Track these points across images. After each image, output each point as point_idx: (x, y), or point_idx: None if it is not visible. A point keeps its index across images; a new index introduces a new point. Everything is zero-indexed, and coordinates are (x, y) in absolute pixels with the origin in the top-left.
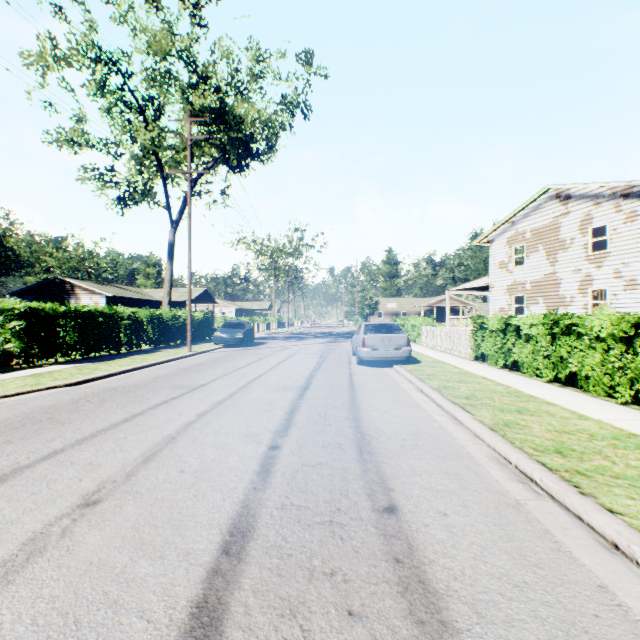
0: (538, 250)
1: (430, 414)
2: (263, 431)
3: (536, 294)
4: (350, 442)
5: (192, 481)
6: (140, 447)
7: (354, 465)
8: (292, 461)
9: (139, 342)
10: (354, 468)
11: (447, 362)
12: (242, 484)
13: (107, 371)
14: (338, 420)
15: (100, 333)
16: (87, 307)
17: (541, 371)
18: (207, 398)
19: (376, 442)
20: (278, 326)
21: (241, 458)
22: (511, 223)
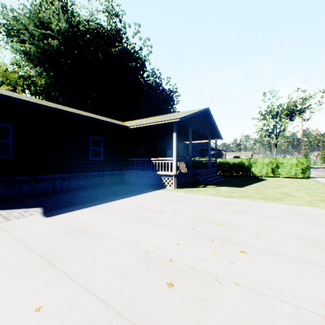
0: None
1: None
2: None
3: None
4: None
5: None
6: None
7: None
8: None
9: None
10: None
11: None
12: None
13: None
14: None
15: None
16: None
17: None
18: None
19: None
20: None
21: None
22: None
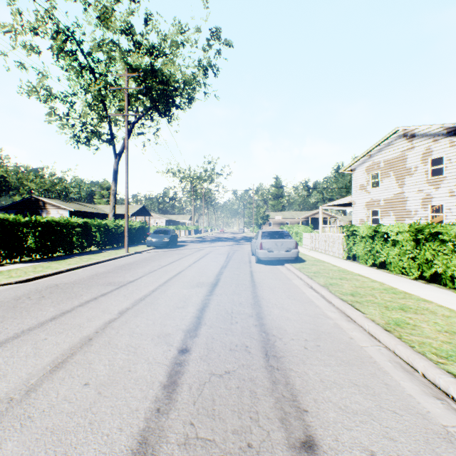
0: (390, 176)
1: (323, 311)
2: (175, 330)
3: (388, 209)
4: (256, 343)
5: (93, 399)
6: (54, 351)
7: (262, 374)
8: (200, 369)
9: (88, 245)
10: (262, 378)
11: (326, 261)
12: (145, 403)
13: (56, 269)
14: (243, 317)
15: (56, 238)
16: (45, 218)
17: (406, 270)
18: (131, 294)
19: (280, 343)
20: (196, 232)
21: (150, 365)
22: (369, 156)
